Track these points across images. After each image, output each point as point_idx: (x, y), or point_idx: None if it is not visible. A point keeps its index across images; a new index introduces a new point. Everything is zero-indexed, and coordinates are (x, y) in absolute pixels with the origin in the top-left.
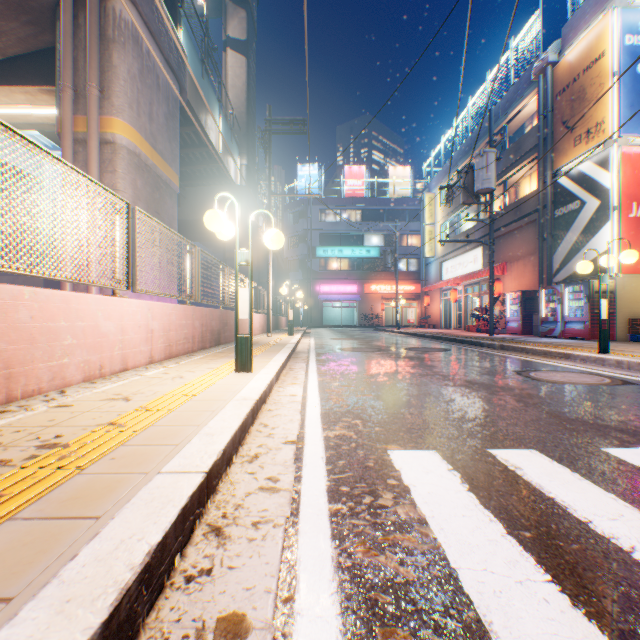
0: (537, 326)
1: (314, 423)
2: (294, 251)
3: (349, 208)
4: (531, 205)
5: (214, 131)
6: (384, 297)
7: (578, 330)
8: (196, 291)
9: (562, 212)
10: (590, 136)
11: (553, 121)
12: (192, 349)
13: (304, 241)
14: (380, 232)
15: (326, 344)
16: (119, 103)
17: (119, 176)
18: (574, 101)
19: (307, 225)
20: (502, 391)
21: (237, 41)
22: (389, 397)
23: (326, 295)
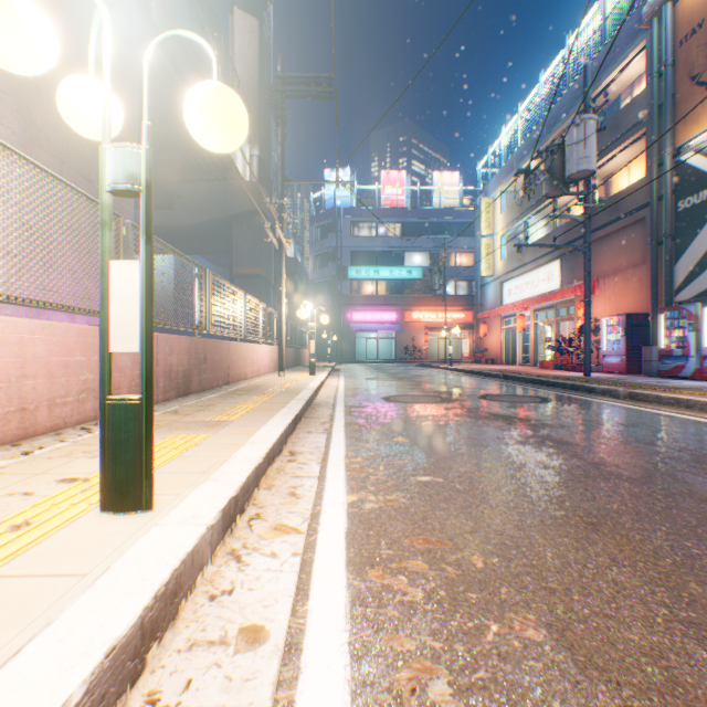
0: (650, 362)
1: None
2: (321, 272)
3: (387, 221)
4: (637, 199)
5: None
6: (428, 326)
7: None
8: None
9: (691, 203)
10: None
11: (675, 78)
12: None
13: (333, 260)
14: (423, 249)
15: (361, 388)
16: None
17: None
18: None
19: (337, 241)
20: None
21: None
22: (617, 653)
23: (359, 324)
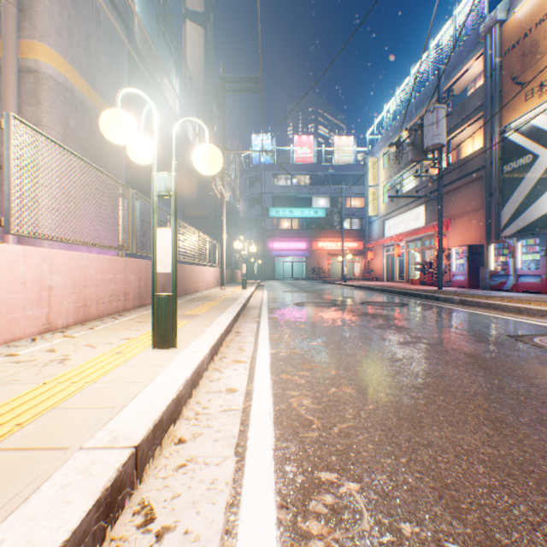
0: (484, 279)
1: (260, 498)
2: (249, 212)
3: (299, 173)
4: (477, 162)
5: (171, 92)
6: (330, 253)
7: (533, 284)
8: (129, 240)
9: (512, 167)
10: (544, 89)
11: (501, 78)
12: (124, 307)
13: (258, 203)
14: (326, 195)
15: (279, 297)
16: (43, 26)
17: (44, 110)
18: (525, 56)
19: (261, 188)
20: (540, 378)
21: (195, 13)
22: (381, 394)
23: (278, 251)
